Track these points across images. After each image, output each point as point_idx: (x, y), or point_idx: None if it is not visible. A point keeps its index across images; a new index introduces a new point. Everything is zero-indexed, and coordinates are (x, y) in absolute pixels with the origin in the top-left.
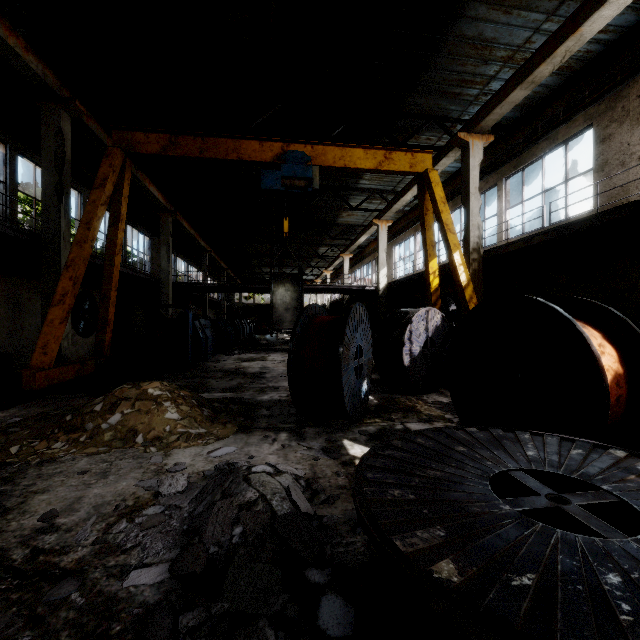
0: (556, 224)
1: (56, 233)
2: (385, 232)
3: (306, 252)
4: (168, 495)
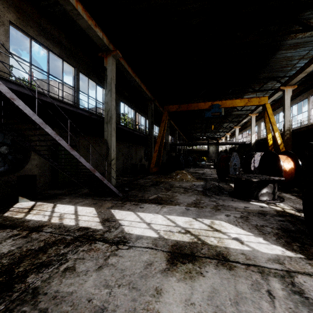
0: None
1: (151, 134)
2: (254, 119)
3: (217, 126)
4: (196, 185)
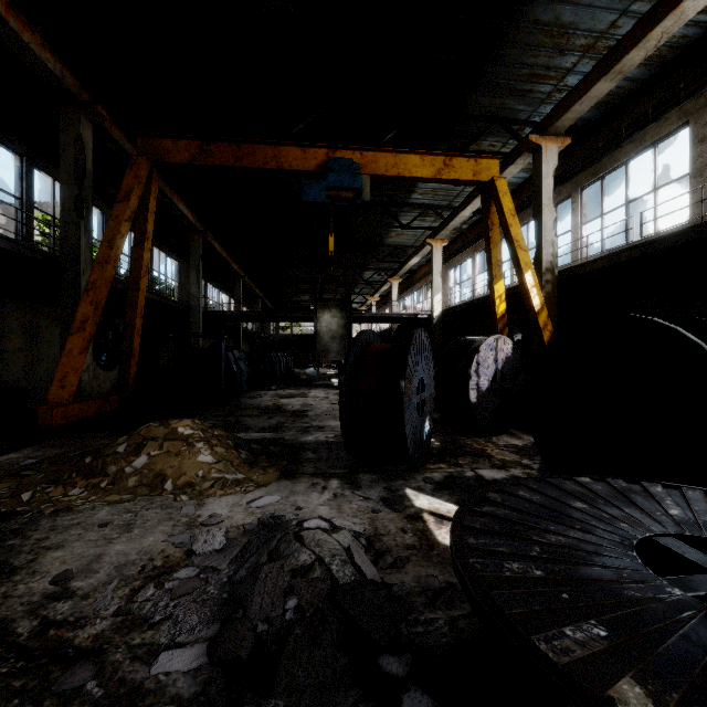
0: (643, 239)
1: (76, 253)
2: (440, 253)
3: (349, 277)
4: (203, 554)
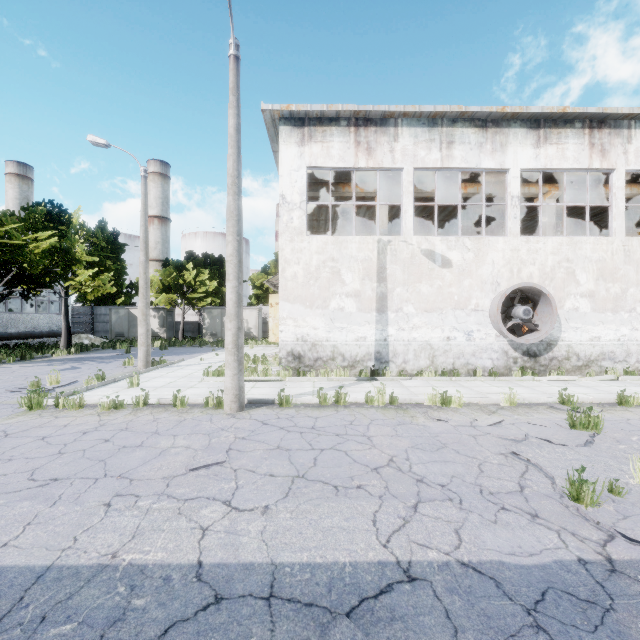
0: None
1: None
2: None
3: None
4: None
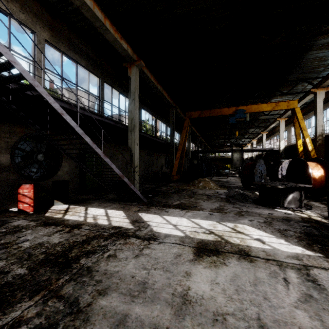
0: None
1: (172, 141)
2: (283, 123)
3: (242, 132)
4: (220, 193)
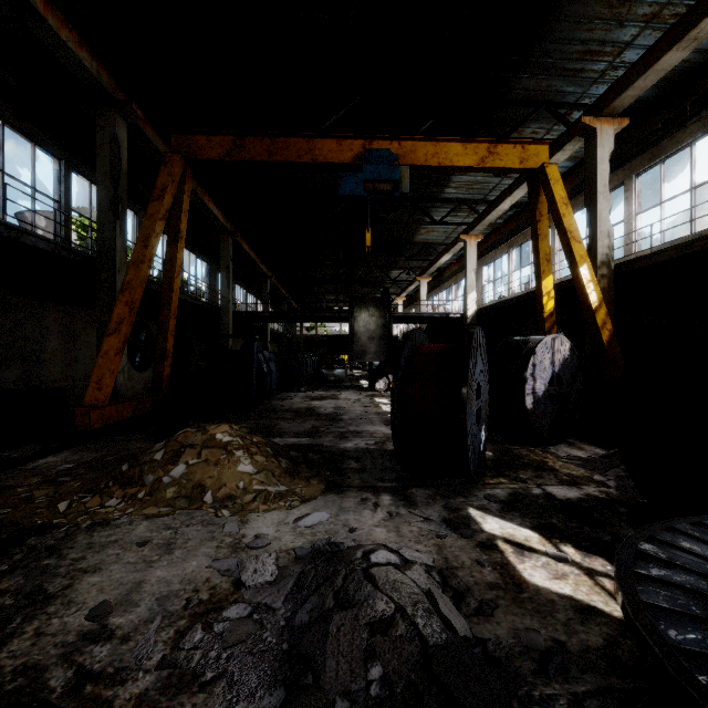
0: None
1: (111, 254)
2: (474, 249)
3: (376, 277)
4: (253, 587)
